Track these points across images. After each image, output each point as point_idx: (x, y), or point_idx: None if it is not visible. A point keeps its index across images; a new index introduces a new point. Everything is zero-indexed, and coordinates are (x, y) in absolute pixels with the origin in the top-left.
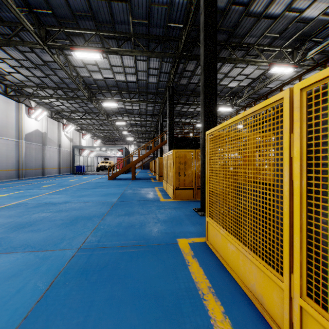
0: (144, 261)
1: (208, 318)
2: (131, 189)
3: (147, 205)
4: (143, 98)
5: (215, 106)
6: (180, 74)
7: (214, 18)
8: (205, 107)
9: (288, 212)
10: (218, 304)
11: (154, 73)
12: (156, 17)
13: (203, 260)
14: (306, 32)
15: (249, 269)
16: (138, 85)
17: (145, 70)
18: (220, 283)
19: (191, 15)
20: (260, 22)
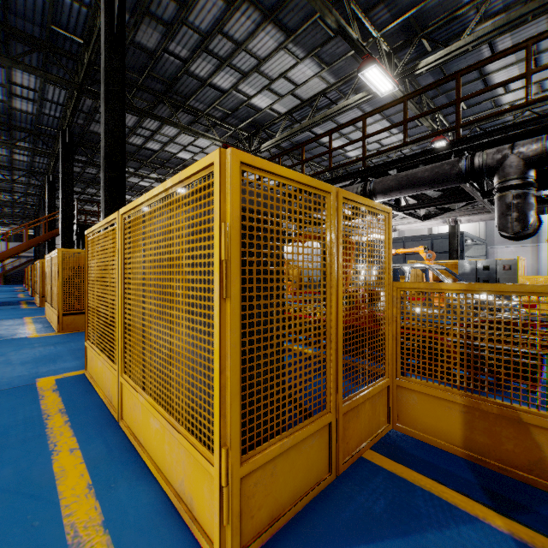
0: None
1: (44, 430)
2: None
3: None
4: None
5: (122, 192)
6: (89, 115)
7: (121, 71)
8: (106, 191)
9: (118, 312)
10: (64, 417)
11: (28, 95)
12: (23, 3)
13: (69, 390)
14: (259, 120)
15: (107, 377)
16: None
17: (1, 83)
18: (79, 403)
19: (94, 38)
20: (206, 88)
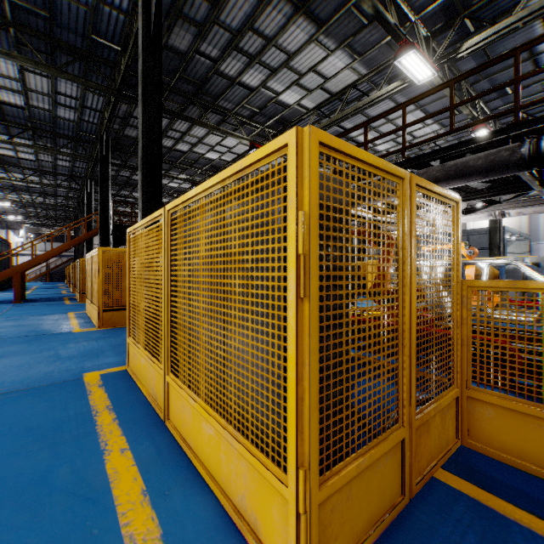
0: (17, 405)
1: (94, 427)
2: (9, 319)
3: (42, 341)
4: (44, 142)
5: (159, 191)
6: (124, 120)
7: (158, 72)
8: (144, 191)
9: (164, 310)
10: (112, 415)
11: (70, 103)
12: (67, 15)
13: (114, 386)
14: (286, 117)
15: (151, 375)
16: (30, 115)
17: (47, 93)
18: (124, 400)
19: (131, 43)
20: (235, 87)
